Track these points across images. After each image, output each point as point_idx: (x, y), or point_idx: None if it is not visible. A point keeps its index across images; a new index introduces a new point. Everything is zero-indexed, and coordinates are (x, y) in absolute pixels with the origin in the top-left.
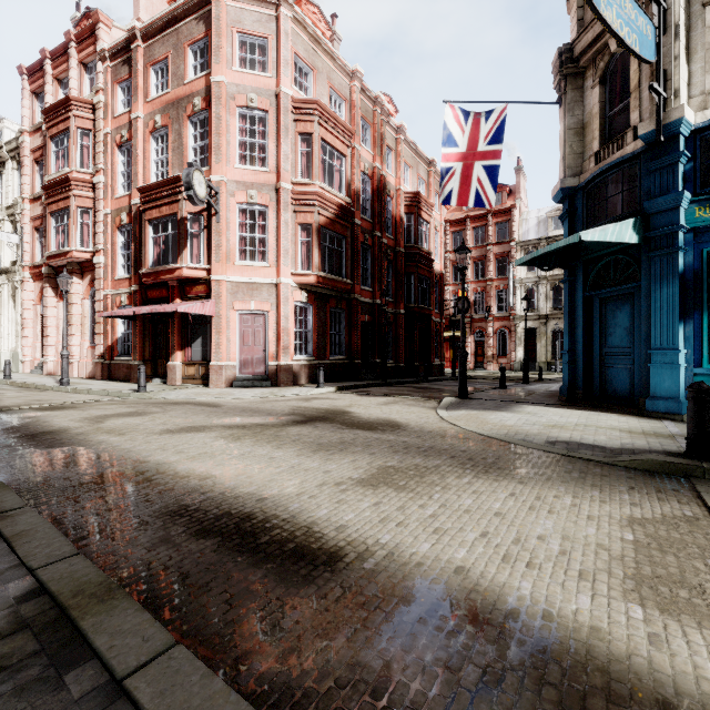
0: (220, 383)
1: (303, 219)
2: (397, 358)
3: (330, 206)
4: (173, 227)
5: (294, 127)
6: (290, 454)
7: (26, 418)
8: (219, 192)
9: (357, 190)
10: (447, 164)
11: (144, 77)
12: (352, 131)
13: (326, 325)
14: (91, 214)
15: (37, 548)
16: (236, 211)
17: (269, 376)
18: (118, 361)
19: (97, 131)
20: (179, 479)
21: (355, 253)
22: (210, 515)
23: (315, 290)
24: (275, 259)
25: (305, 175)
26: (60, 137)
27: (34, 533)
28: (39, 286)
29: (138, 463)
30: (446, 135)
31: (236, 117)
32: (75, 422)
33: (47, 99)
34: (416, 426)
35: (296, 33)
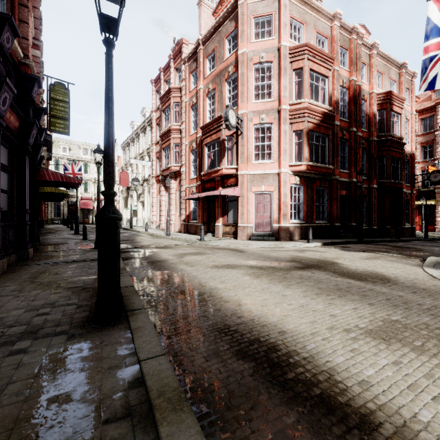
0: (243, 237)
1: (296, 127)
2: (370, 222)
3: (316, 115)
4: (218, 146)
5: (290, 66)
6: (297, 294)
7: (151, 252)
8: (242, 120)
9: (337, 100)
10: (431, 54)
11: (203, 65)
12: (333, 58)
13: (313, 199)
14: (179, 146)
15: (144, 343)
16: (253, 130)
17: (273, 234)
18: (191, 223)
19: (182, 102)
20: (223, 303)
21: (335, 146)
22: (245, 338)
23: (305, 175)
24: (277, 156)
25: (298, 97)
26: (166, 109)
27: (144, 330)
28: (158, 186)
29: (200, 286)
30: (429, 29)
31: (253, 71)
32: (171, 256)
33: (161, 92)
34: (406, 281)
35: (291, 3)
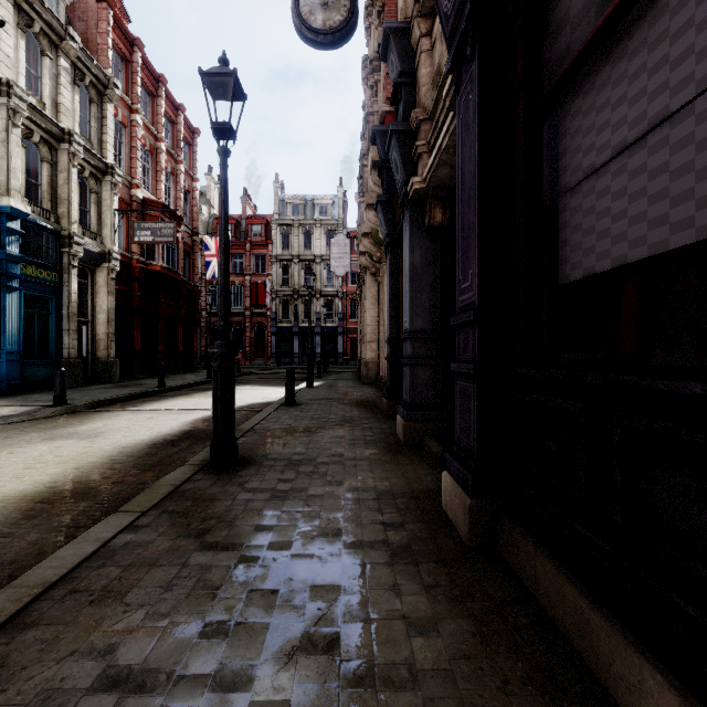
0: None
1: None
2: None
3: None
4: None
5: None
6: None
7: None
8: None
9: None
10: None
11: None
12: None
13: None
14: None
15: None
16: None
17: None
18: None
19: None
20: (78, 474)
21: None
22: (154, 450)
23: None
24: None
25: None
26: None
27: None
28: None
29: None
30: None
31: None
32: None
33: None
34: None
35: None
